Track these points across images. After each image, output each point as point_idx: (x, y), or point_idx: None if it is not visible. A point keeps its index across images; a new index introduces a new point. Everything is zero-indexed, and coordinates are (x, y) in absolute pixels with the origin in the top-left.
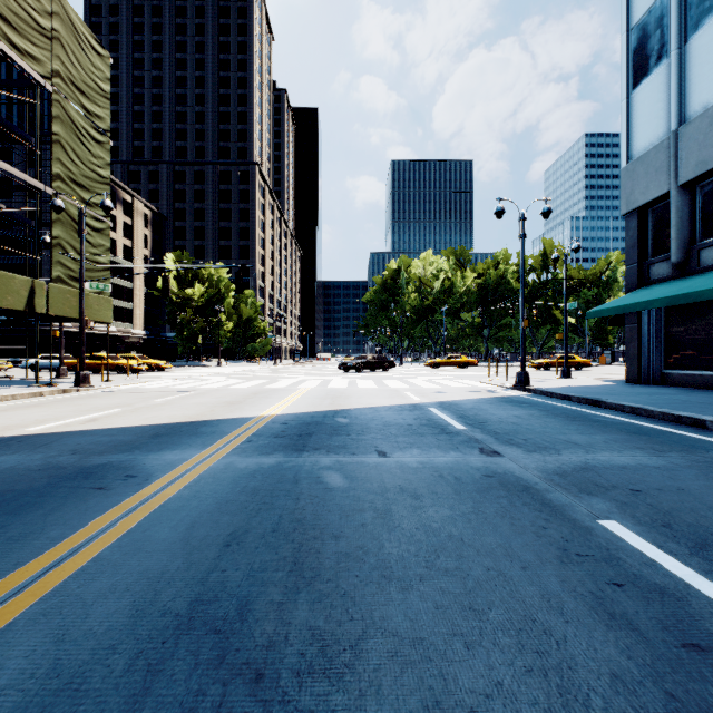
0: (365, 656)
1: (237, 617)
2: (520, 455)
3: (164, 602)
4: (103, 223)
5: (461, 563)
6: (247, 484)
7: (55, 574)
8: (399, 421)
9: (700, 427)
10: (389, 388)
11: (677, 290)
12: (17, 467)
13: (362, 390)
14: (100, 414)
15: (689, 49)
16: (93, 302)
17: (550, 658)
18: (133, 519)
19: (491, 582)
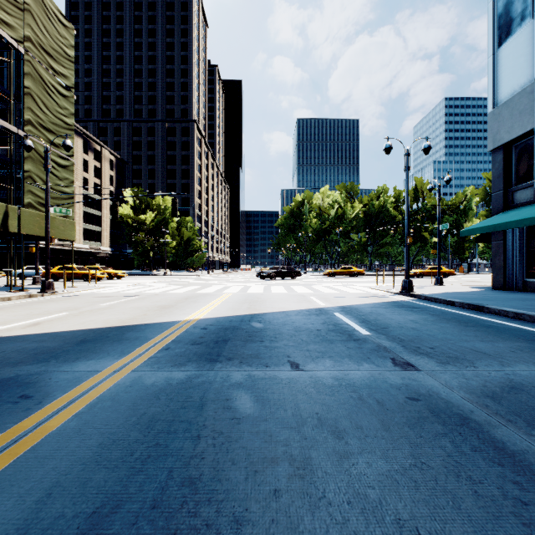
0: None
1: None
2: (436, 367)
3: None
4: (67, 161)
5: None
6: (147, 410)
7: None
8: (308, 326)
9: None
10: (297, 293)
11: None
12: None
13: (275, 295)
14: (46, 318)
15: None
16: (59, 224)
17: None
18: None
19: None
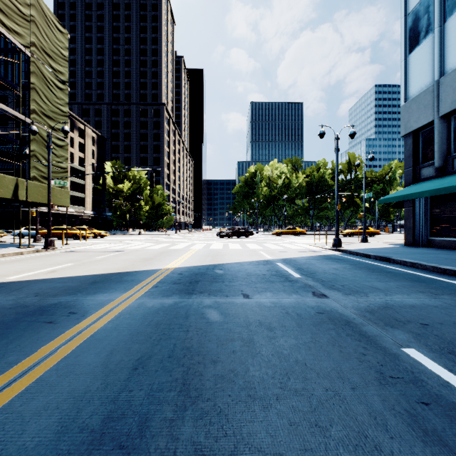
0: None
1: (138, 433)
2: (340, 297)
3: (83, 419)
4: (63, 141)
5: (306, 384)
6: (153, 319)
7: (5, 393)
8: (257, 272)
9: None
10: (249, 249)
11: (440, 185)
12: None
13: (232, 250)
14: (58, 267)
15: (446, 27)
16: (57, 193)
17: None
18: (69, 347)
19: (330, 401)
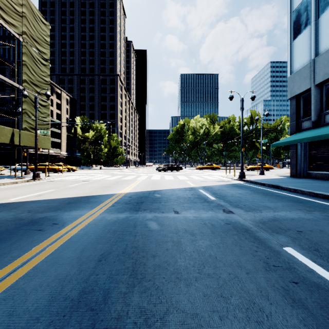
0: (168, 324)
1: (103, 301)
2: (242, 213)
3: (66, 292)
4: (46, 102)
5: (216, 270)
6: (111, 228)
7: (12, 276)
8: (184, 196)
9: (327, 199)
10: (179, 179)
11: (315, 133)
12: (1, 219)
13: (167, 180)
14: (43, 192)
15: (320, 21)
16: (41, 139)
17: (264, 325)
18: (54, 246)
19: (231, 281)
